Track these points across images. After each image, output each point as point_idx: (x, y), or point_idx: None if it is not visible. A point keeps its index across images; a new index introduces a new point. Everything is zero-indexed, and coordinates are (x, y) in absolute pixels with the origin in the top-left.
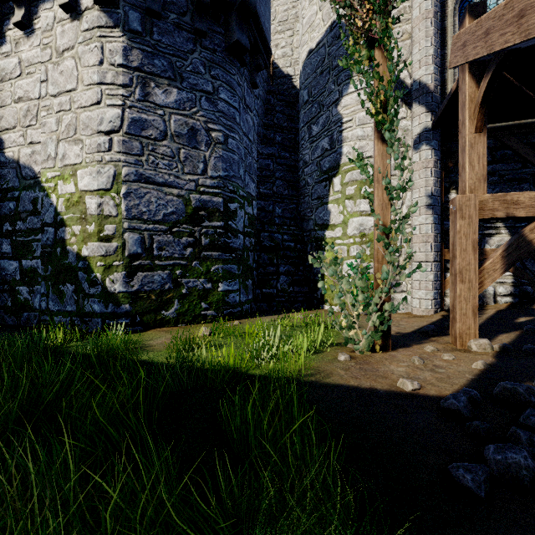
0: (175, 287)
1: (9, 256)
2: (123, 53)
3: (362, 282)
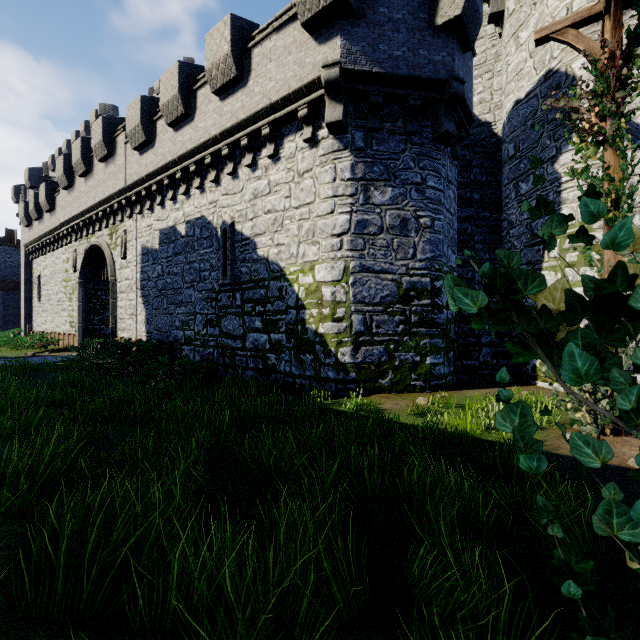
0: (390, 359)
1: (260, 330)
2: (350, 169)
3: None
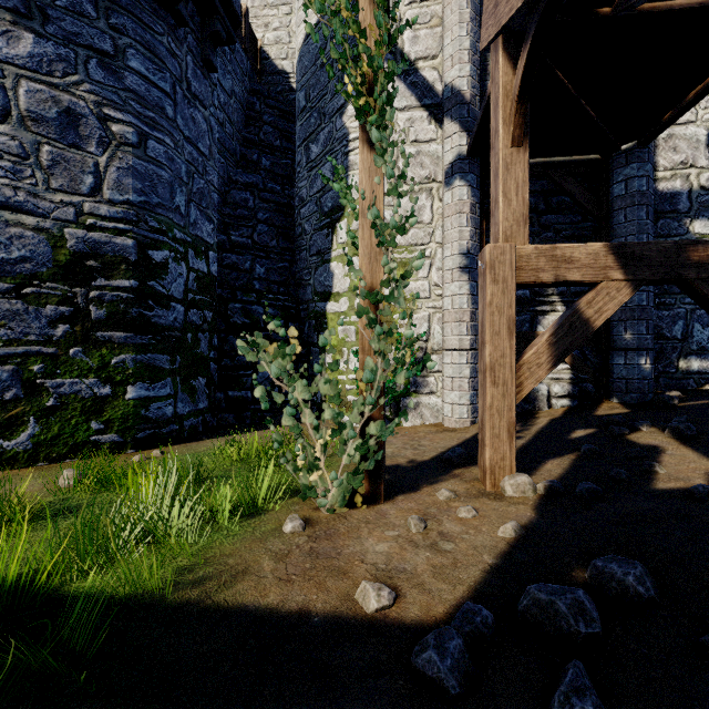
0: (30, 394)
1: None
2: None
3: (331, 386)
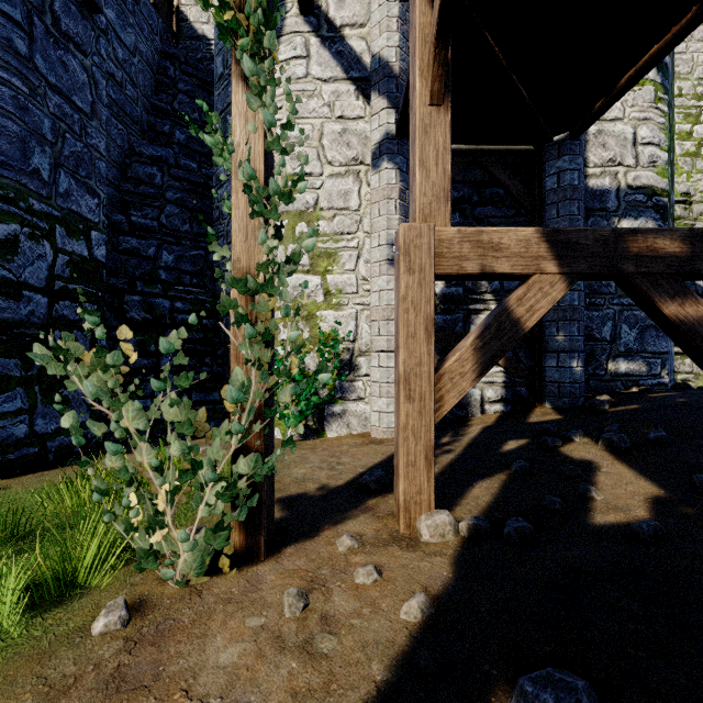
0: None
1: None
2: None
3: (180, 410)
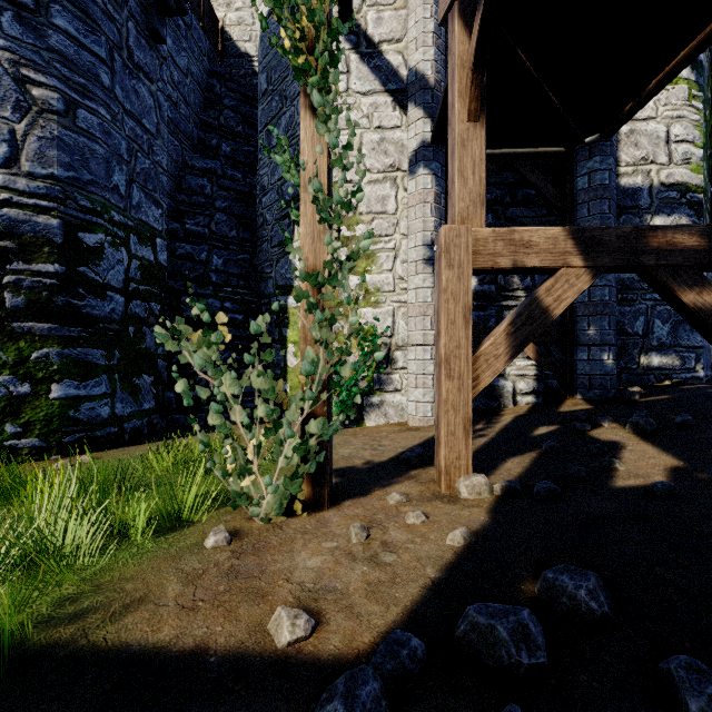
0: None
1: None
2: None
3: (265, 380)
